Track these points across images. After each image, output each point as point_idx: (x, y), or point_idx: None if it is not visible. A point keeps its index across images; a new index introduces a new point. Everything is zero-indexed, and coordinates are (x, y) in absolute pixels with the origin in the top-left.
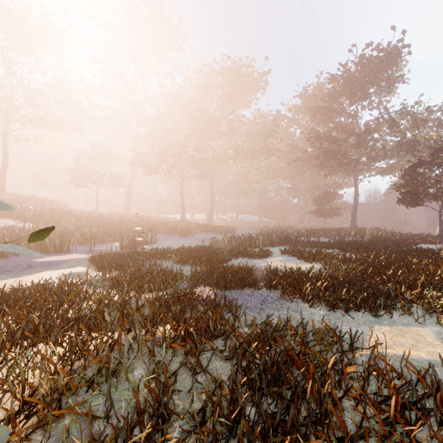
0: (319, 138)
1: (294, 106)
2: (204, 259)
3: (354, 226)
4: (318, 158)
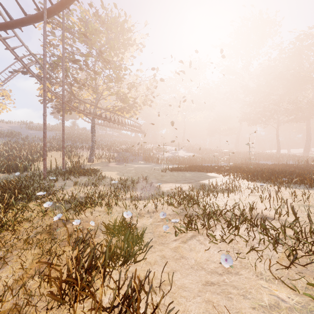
0: None
1: None
2: (284, 166)
3: None
4: None
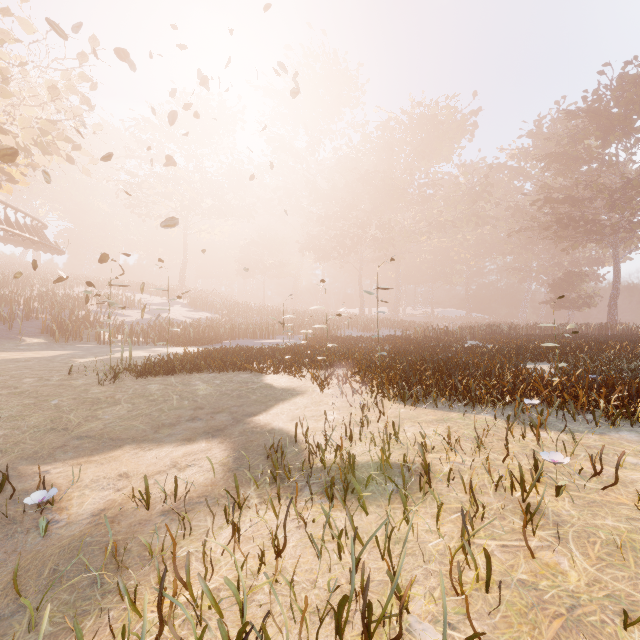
0: (550, 200)
1: (519, 150)
2: (399, 341)
3: (613, 322)
4: (548, 228)
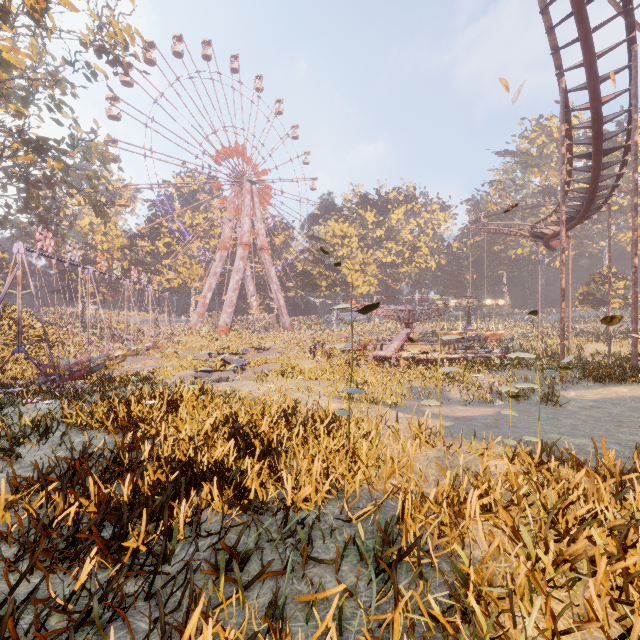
0: None
1: None
2: None
3: None
4: None
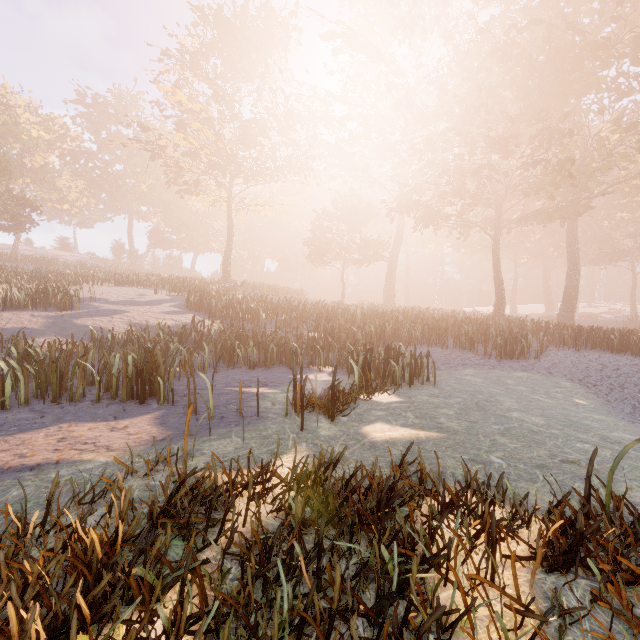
0: None
1: None
2: None
3: None
4: None
